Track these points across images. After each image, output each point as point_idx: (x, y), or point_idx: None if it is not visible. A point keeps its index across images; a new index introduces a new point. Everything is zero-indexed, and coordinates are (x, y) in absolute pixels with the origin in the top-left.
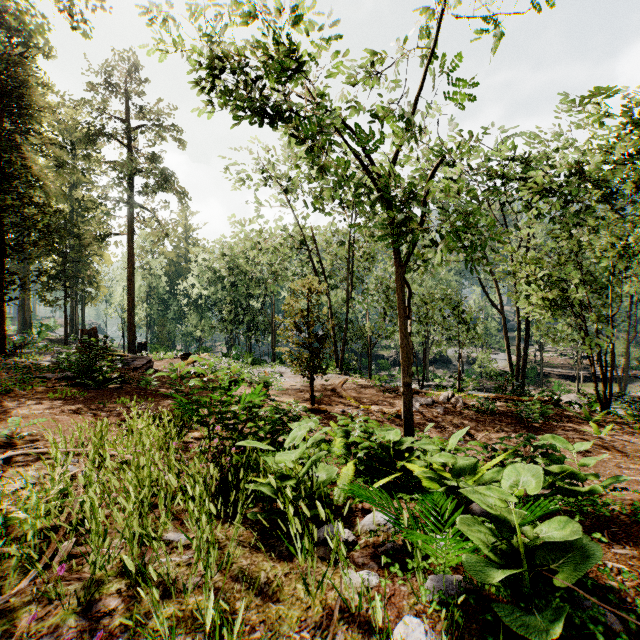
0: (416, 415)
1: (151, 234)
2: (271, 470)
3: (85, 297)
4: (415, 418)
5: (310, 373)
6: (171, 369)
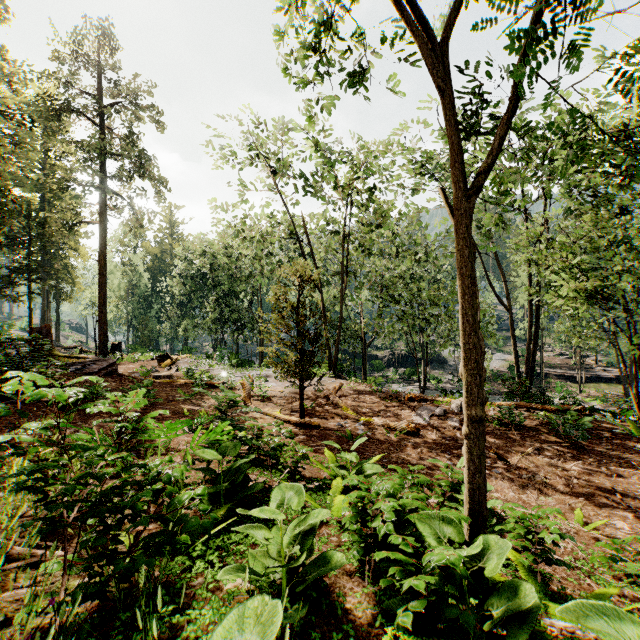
0: (428, 430)
1: (127, 224)
2: (203, 618)
3: (60, 294)
4: (427, 434)
5: (299, 379)
6: (142, 373)
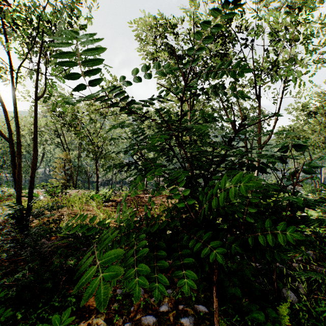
0: None
1: None
2: None
3: None
4: None
5: (65, 188)
6: None
